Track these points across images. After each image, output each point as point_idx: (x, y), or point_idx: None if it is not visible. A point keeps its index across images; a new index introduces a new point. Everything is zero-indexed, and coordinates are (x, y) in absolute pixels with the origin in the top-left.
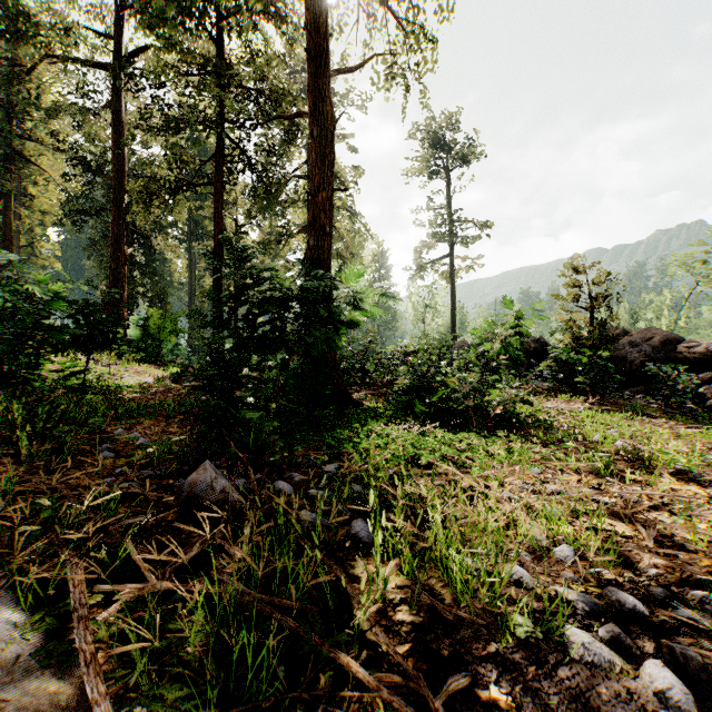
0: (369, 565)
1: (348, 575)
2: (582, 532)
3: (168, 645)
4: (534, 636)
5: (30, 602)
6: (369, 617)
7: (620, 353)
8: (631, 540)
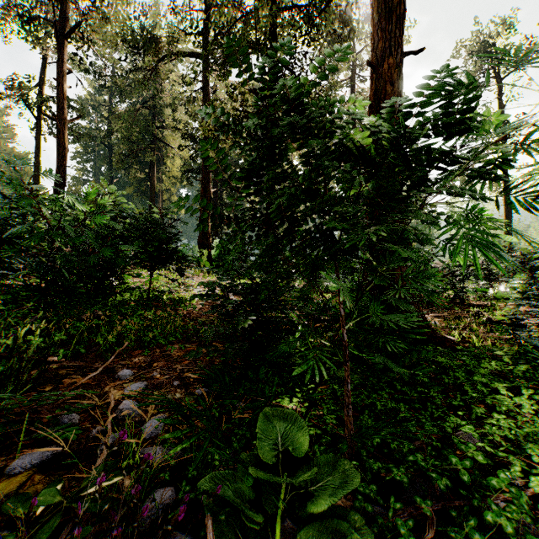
0: None
1: None
2: None
3: None
4: None
5: None
6: None
7: None
8: None
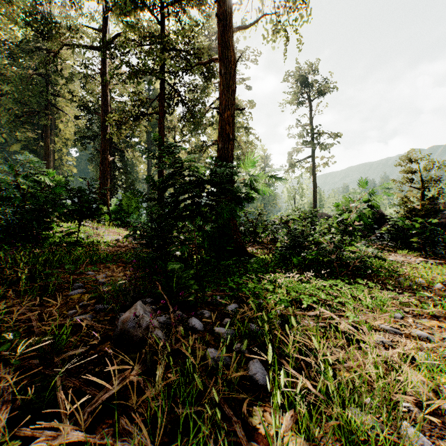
0: (266, 413)
1: (247, 425)
2: None
3: None
4: None
5: None
6: None
7: (443, 220)
8: None
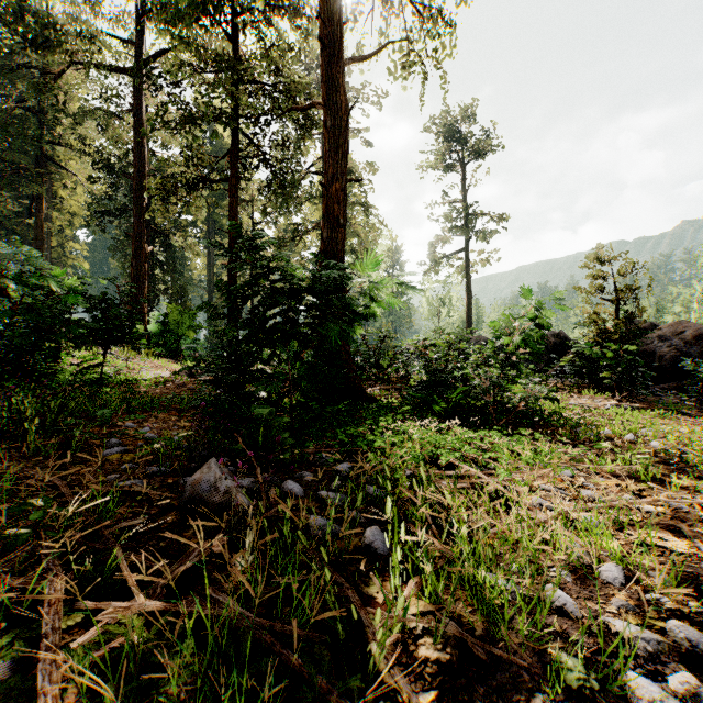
0: (386, 583)
1: (362, 595)
2: (628, 547)
3: (151, 681)
4: (588, 685)
5: (5, 619)
6: (387, 655)
7: (647, 347)
8: (688, 558)
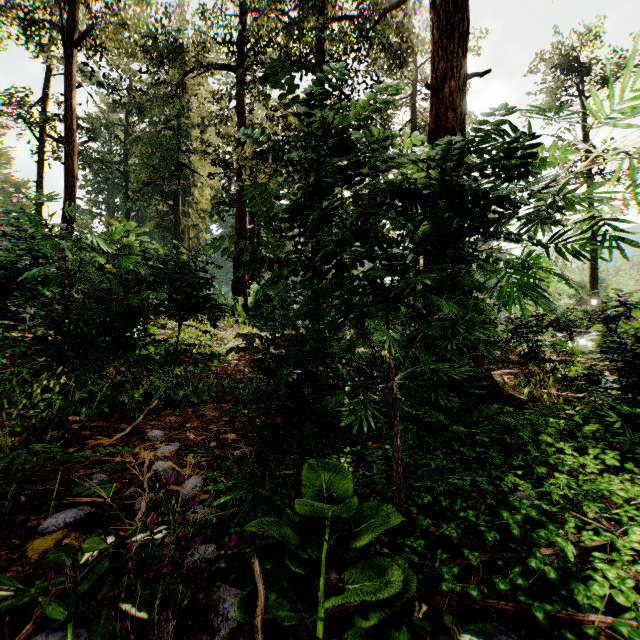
0: None
1: None
2: None
3: None
4: None
5: None
6: None
7: None
8: None
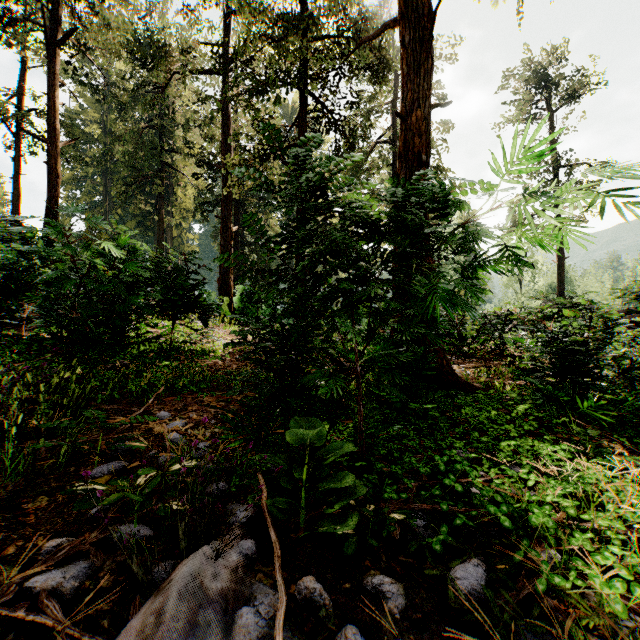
0: None
1: None
2: None
3: None
4: None
5: None
6: None
7: None
8: None
